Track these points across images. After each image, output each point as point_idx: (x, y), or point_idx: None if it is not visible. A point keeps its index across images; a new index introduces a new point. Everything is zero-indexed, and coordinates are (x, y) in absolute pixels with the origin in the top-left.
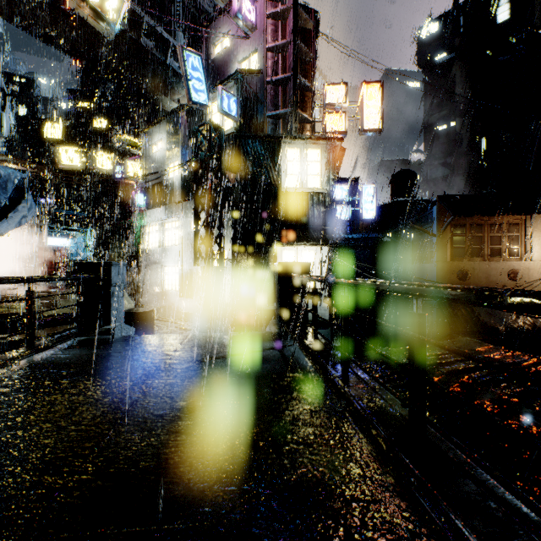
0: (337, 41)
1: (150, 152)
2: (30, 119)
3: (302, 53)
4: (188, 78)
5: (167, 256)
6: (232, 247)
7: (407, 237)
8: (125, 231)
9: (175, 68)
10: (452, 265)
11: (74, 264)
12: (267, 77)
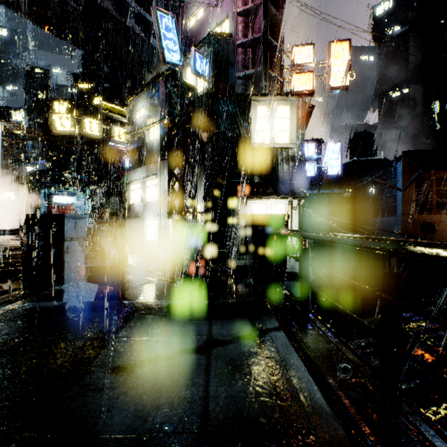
0: (305, 4)
1: (133, 119)
2: (44, 100)
3: (271, 16)
4: (161, 38)
5: (148, 210)
6: (204, 201)
7: (367, 193)
8: (118, 190)
9: (157, 47)
10: (418, 218)
11: (24, 216)
12: (238, 40)
